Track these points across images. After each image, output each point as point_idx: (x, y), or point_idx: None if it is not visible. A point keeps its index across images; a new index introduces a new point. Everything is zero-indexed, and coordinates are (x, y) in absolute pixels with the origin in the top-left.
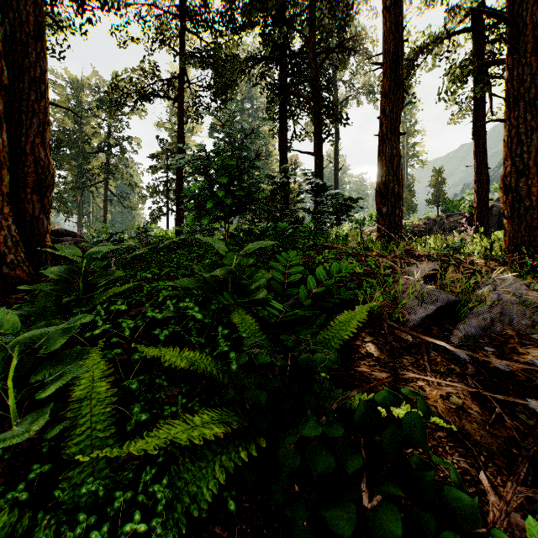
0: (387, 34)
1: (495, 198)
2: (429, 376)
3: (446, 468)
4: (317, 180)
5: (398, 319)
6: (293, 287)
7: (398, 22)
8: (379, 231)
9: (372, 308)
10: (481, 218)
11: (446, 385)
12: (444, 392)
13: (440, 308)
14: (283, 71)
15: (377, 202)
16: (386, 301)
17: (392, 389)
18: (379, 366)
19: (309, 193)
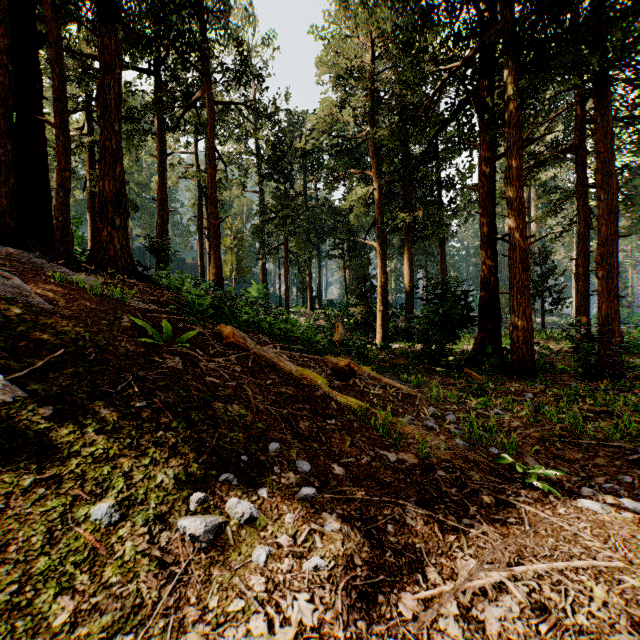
0: None
1: None
2: None
3: None
4: None
5: None
6: None
7: None
8: None
9: None
10: None
11: None
12: None
13: None
14: None
15: None
16: None
17: None
18: None
19: None
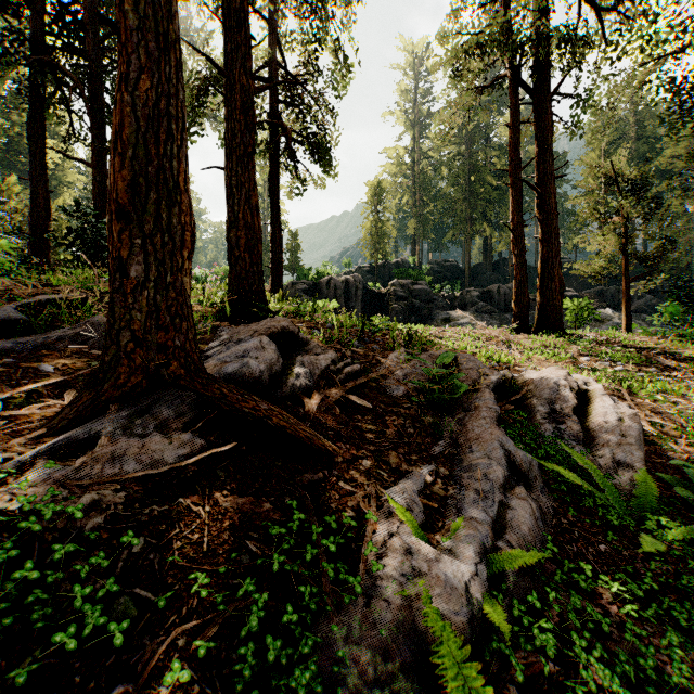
0: None
1: (343, 273)
2: None
3: None
4: None
5: None
6: None
7: None
8: None
9: None
10: (275, 279)
11: None
12: None
13: None
14: (38, 21)
15: None
16: None
17: None
18: None
19: None
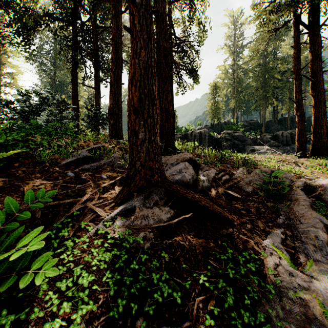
0: (113, 29)
1: (197, 128)
2: (38, 180)
3: (2, 204)
4: (58, 98)
5: (57, 164)
6: (6, 151)
7: (119, 24)
8: (109, 133)
9: (45, 159)
10: None
11: (46, 183)
12: (38, 184)
13: (79, 159)
14: (75, 31)
15: (108, 117)
16: (60, 157)
17: (9, 184)
18: (15, 177)
19: (54, 105)
